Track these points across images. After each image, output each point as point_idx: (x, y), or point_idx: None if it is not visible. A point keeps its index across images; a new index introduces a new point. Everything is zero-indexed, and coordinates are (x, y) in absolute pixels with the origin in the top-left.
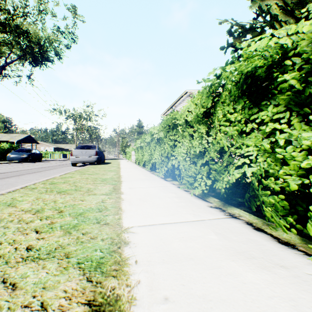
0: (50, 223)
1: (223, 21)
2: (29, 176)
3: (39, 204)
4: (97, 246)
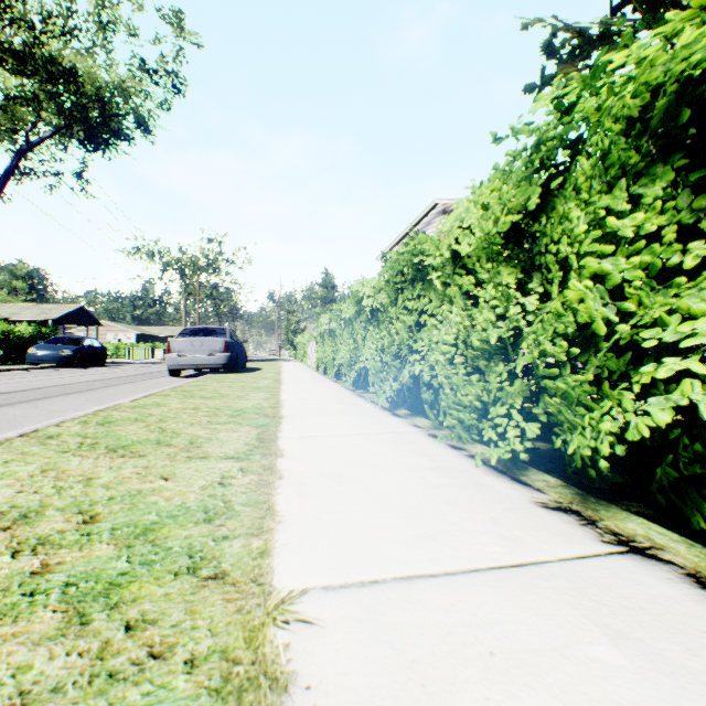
0: (39, 570)
1: (531, 21)
2: (63, 402)
3: (38, 492)
4: (161, 705)
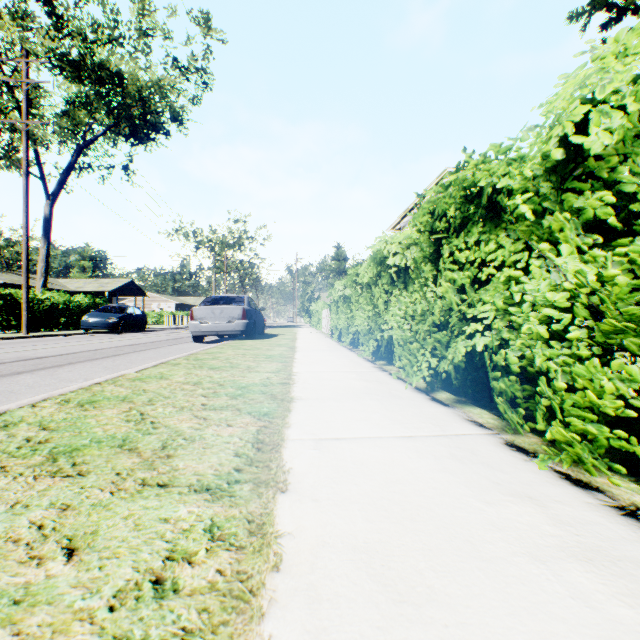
0: None
1: None
2: (81, 369)
3: None
4: None
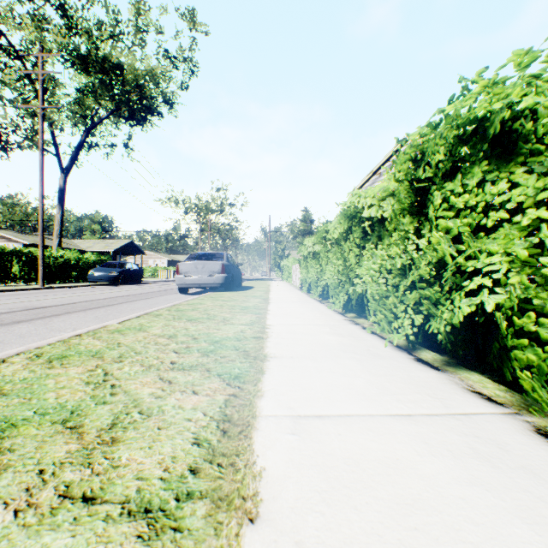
0: None
1: None
2: (74, 318)
3: None
4: None
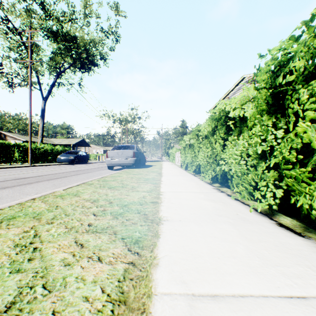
0: None
1: None
2: (40, 185)
3: None
4: None
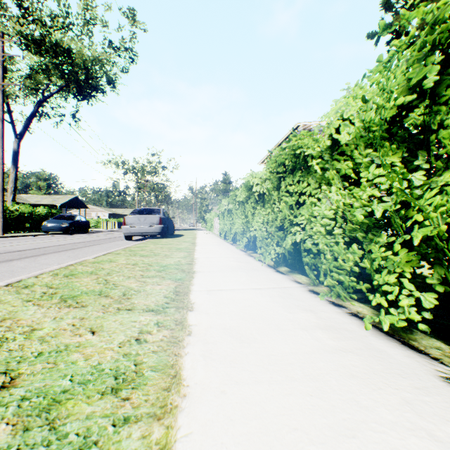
0: None
1: None
2: (53, 257)
3: None
4: None
